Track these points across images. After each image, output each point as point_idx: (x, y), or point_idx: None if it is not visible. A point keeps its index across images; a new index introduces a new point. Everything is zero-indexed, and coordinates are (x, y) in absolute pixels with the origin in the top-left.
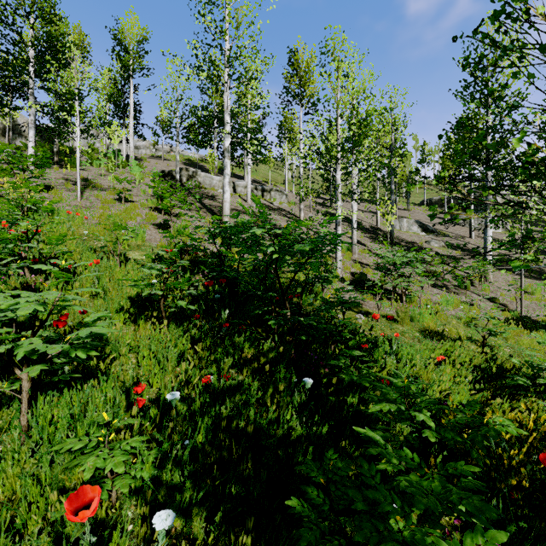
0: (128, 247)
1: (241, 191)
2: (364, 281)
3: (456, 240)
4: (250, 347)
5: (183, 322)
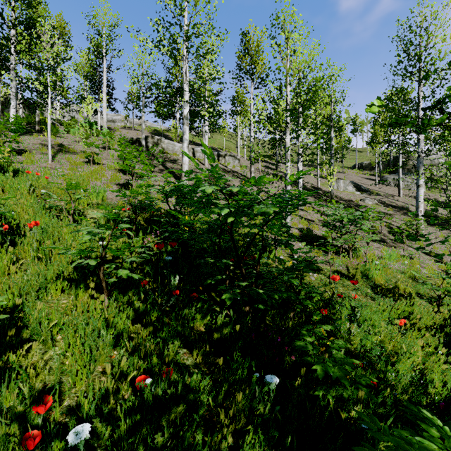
0: (88, 206)
1: (199, 156)
2: (311, 237)
3: (387, 198)
4: (202, 319)
5: (128, 291)
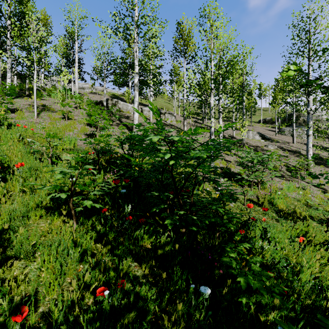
0: (63, 151)
1: (146, 114)
2: (229, 173)
3: (284, 144)
4: (149, 239)
5: (92, 216)
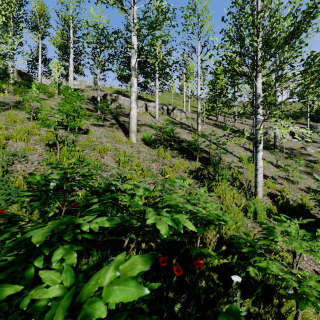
0: None
1: (151, 110)
2: (290, 210)
3: None
4: None
5: None
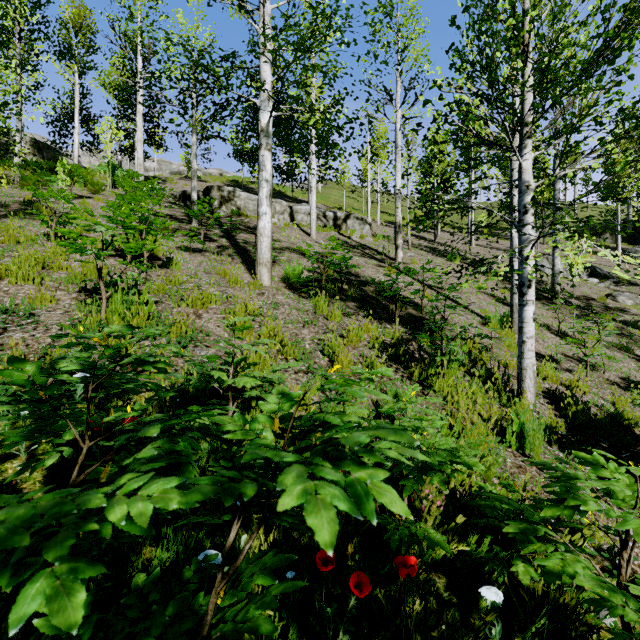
0: None
1: (301, 220)
2: (592, 426)
3: None
4: None
5: None
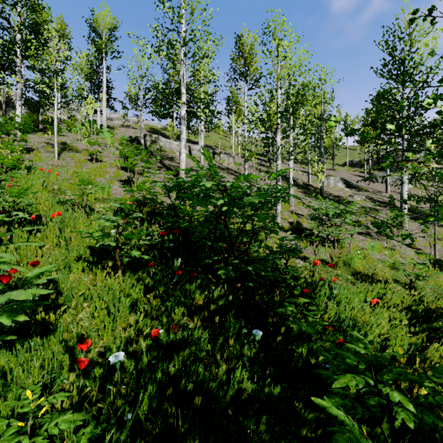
0: (95, 200)
1: (195, 154)
2: (300, 230)
3: (375, 194)
4: (201, 294)
5: (138, 270)
